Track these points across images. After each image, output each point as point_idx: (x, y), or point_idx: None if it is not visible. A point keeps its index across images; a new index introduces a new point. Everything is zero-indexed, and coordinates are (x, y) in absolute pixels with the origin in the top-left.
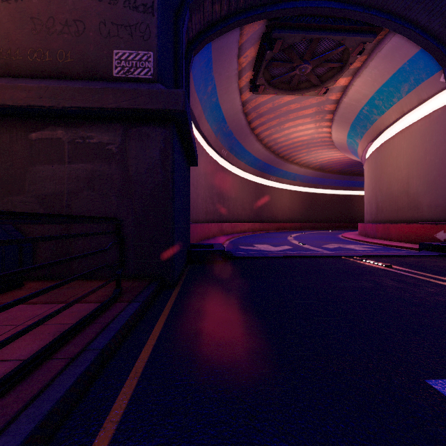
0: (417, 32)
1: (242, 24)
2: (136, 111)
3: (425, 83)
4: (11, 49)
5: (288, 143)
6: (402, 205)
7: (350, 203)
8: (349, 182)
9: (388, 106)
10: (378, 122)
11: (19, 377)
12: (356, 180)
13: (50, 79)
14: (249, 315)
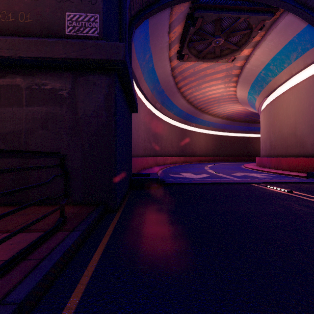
0: (305, 11)
1: (172, 5)
2: (83, 61)
3: (310, 52)
4: None
5: (204, 99)
6: (291, 143)
7: (248, 142)
8: (247, 128)
9: (280, 70)
10: (272, 83)
11: None
12: (252, 126)
13: (12, 36)
14: (183, 243)
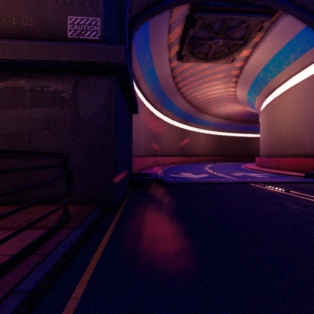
0: (303, 13)
1: (171, 7)
2: (84, 64)
3: (308, 53)
4: None
5: (204, 99)
6: (289, 143)
7: (248, 142)
8: (247, 128)
9: (279, 70)
10: (271, 83)
11: None
12: (252, 126)
13: (15, 39)
14: (181, 240)
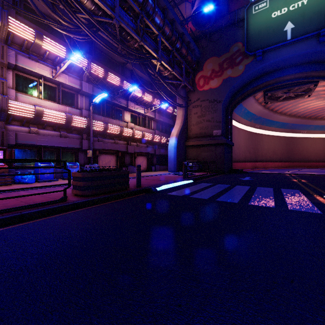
0: None
1: (250, 96)
2: (218, 143)
3: None
4: (196, 133)
5: (309, 110)
6: None
7: None
8: None
9: None
10: None
11: (211, 173)
12: None
13: (203, 138)
14: (234, 175)
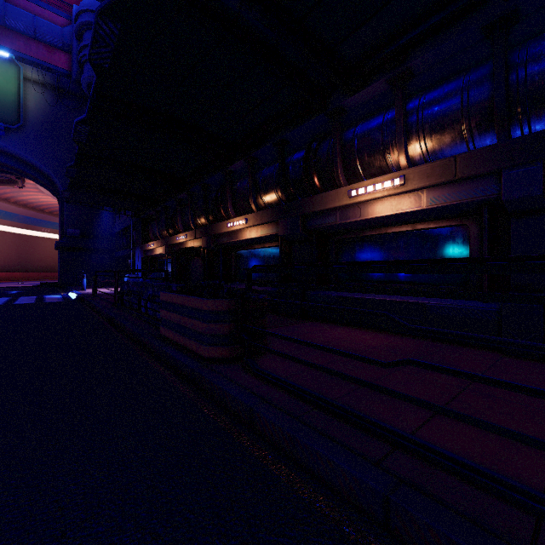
0: (35, 181)
1: None
2: None
3: None
4: None
5: (45, 203)
6: None
7: None
8: None
9: None
10: None
11: None
12: None
13: None
14: None
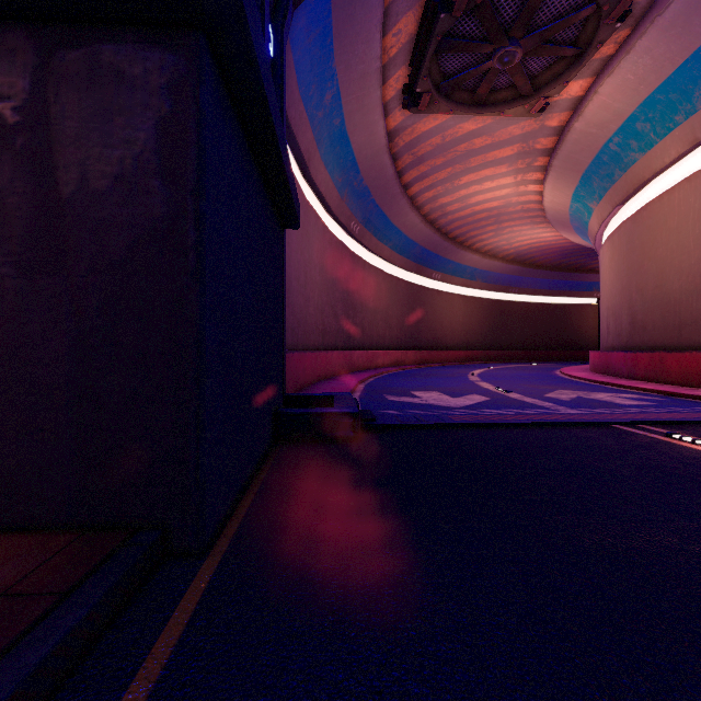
0: None
1: None
2: None
3: None
4: None
5: (465, 213)
6: (691, 317)
7: (563, 317)
8: (562, 283)
9: (663, 131)
10: (639, 166)
11: None
12: (574, 279)
13: None
14: None
